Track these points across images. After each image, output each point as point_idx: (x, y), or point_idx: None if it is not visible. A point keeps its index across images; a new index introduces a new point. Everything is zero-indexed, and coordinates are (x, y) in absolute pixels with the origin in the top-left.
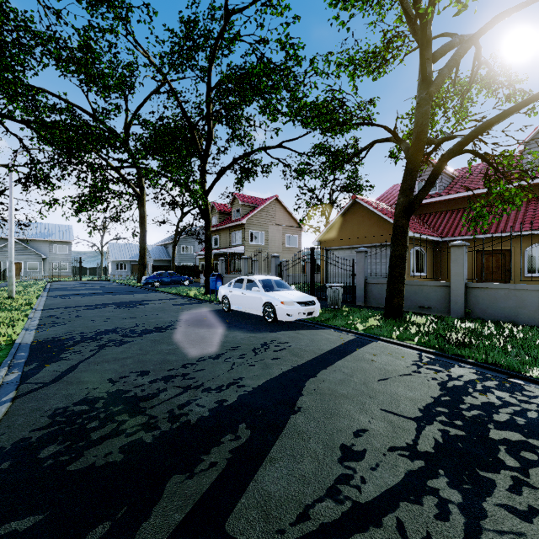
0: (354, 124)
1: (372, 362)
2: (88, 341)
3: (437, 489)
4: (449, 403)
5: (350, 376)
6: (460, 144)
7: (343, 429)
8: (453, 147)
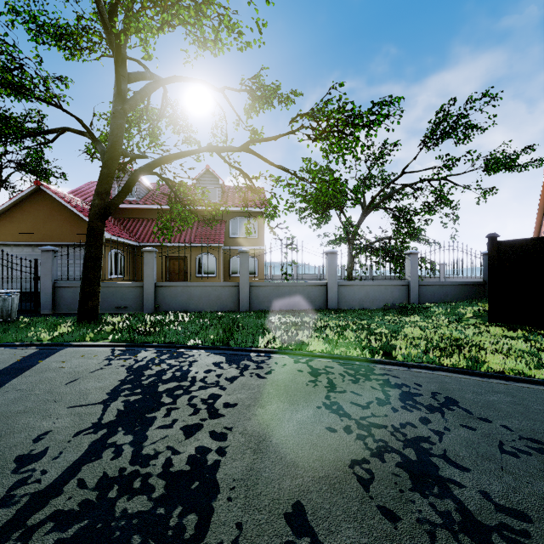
0: (38, 98)
1: (60, 369)
2: None
3: (115, 441)
4: (133, 380)
5: (30, 391)
6: (149, 166)
7: (19, 442)
8: (144, 167)
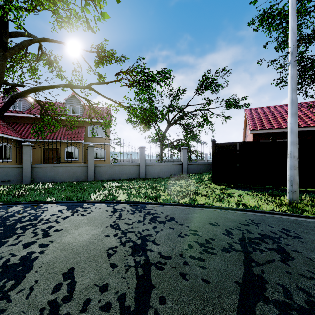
0: None
1: None
2: None
3: None
4: (0, 223)
5: None
6: (24, 92)
7: None
8: (20, 92)
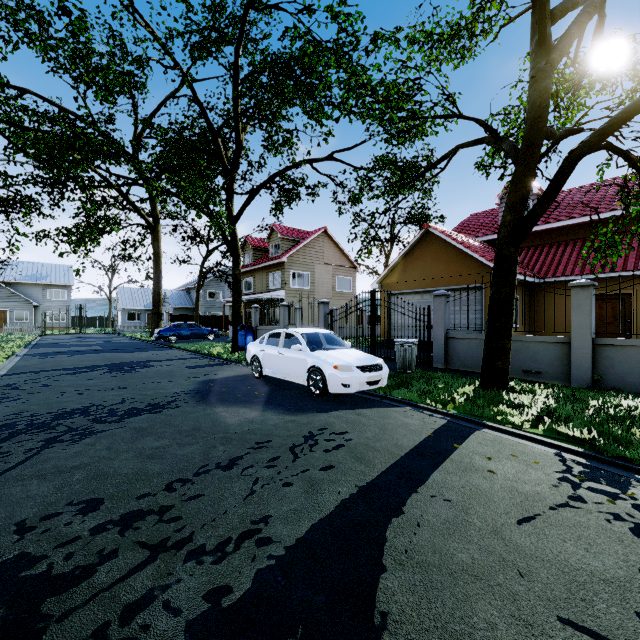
0: (435, 116)
1: (491, 475)
2: (34, 431)
3: None
4: None
5: (465, 512)
6: (601, 132)
7: None
8: (589, 138)
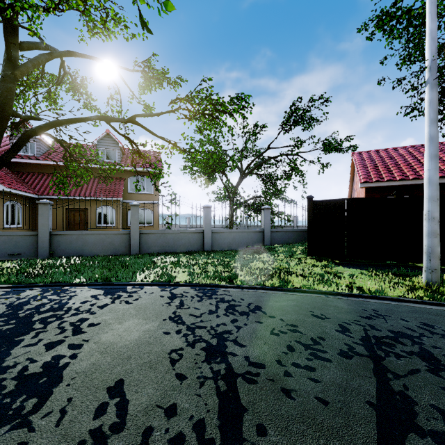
0: None
1: None
2: None
3: None
4: (10, 314)
5: None
6: (41, 128)
7: None
8: (35, 128)
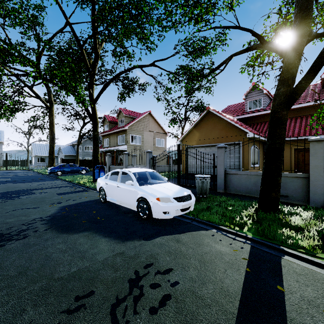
0: (224, 26)
1: None
2: None
3: None
4: None
5: None
6: None
7: None
8: None
